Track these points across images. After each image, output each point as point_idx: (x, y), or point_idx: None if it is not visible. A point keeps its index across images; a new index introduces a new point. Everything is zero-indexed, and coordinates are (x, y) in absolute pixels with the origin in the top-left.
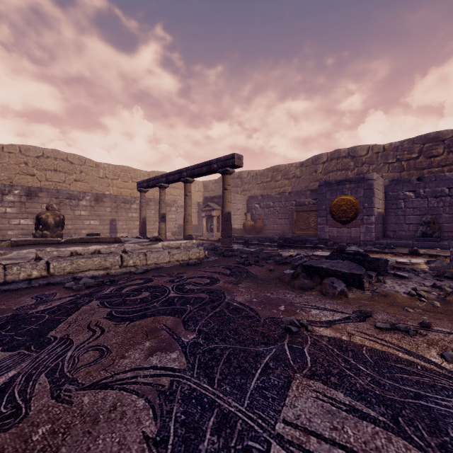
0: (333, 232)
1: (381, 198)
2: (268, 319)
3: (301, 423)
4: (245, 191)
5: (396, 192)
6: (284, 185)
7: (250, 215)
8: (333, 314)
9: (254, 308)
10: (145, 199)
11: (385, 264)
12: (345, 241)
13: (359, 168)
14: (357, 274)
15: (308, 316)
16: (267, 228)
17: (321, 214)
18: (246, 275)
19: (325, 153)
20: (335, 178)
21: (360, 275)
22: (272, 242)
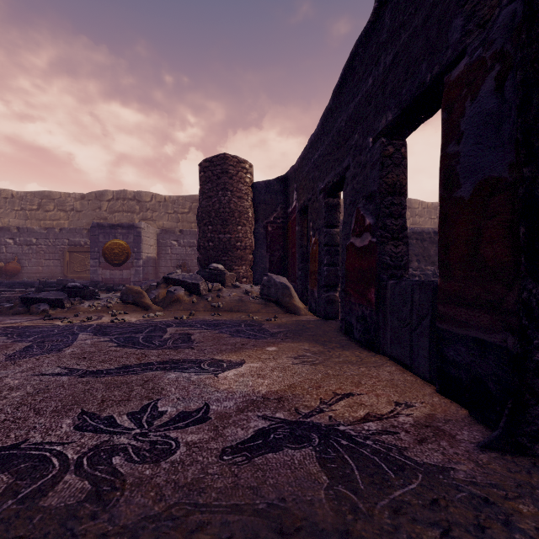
0: (107, 274)
1: (152, 244)
2: None
3: None
4: None
5: (165, 240)
6: (58, 218)
7: None
8: (23, 320)
9: None
10: None
11: (92, 292)
12: (117, 283)
13: (145, 213)
14: (60, 299)
15: (1, 323)
16: (27, 272)
17: (94, 256)
18: None
19: (111, 191)
20: (121, 219)
21: (62, 299)
22: (29, 288)
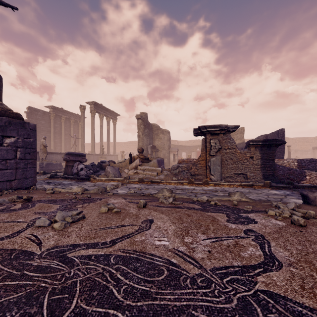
0: None
1: None
2: None
3: None
4: None
5: None
6: None
7: None
8: None
9: None
10: (315, 151)
11: None
12: None
13: None
14: None
15: None
16: None
17: None
18: None
19: None
20: None
21: None
22: None
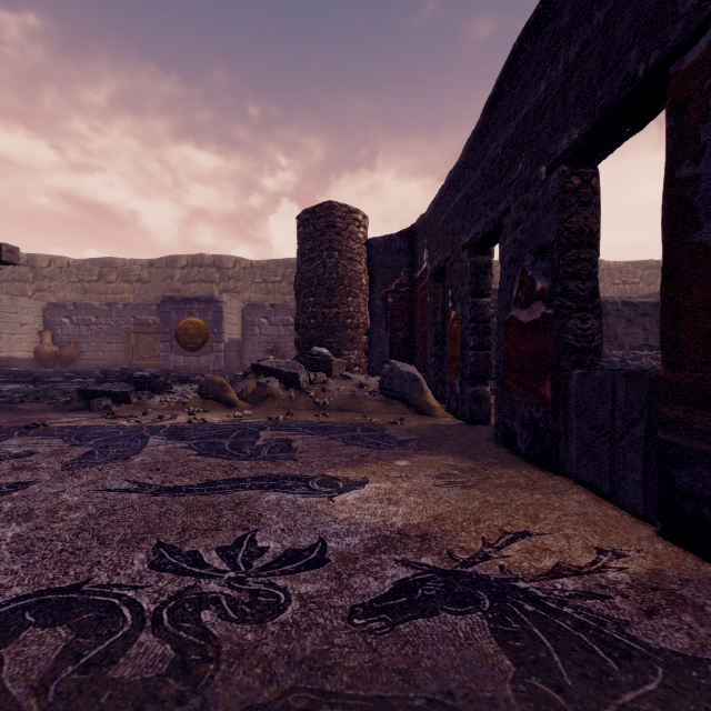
0: (180, 361)
1: (236, 323)
2: (12, 427)
3: (4, 445)
4: (45, 291)
5: (252, 318)
6: (122, 291)
7: (52, 335)
8: (81, 418)
9: (0, 424)
10: None
11: (163, 384)
12: (193, 372)
13: (226, 283)
14: (126, 392)
15: (56, 421)
16: (85, 358)
17: (165, 339)
18: (8, 410)
19: (185, 256)
20: (197, 291)
21: (128, 392)
22: (88, 378)
